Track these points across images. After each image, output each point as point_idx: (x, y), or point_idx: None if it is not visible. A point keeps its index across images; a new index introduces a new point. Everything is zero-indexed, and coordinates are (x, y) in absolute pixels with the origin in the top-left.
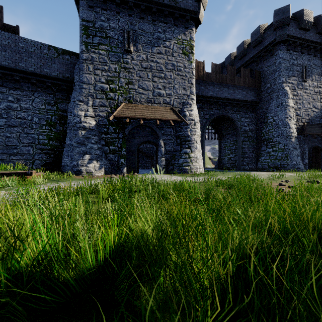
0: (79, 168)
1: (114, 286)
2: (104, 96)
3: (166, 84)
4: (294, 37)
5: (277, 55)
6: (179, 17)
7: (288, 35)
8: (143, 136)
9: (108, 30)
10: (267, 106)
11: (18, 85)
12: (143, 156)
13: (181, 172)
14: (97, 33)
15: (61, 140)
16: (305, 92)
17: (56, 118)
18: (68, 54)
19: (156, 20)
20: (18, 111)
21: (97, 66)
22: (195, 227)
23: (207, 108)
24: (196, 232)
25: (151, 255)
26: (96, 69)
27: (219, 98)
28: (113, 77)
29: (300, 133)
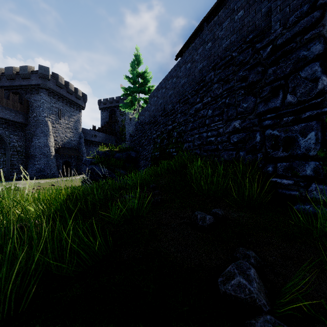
0: None
1: None
2: None
3: None
4: (53, 89)
5: (41, 96)
6: None
7: (48, 87)
8: None
9: None
10: (34, 130)
11: None
12: None
13: None
14: None
15: None
16: (61, 126)
17: None
18: None
19: None
20: None
21: None
22: None
23: None
24: None
25: None
26: None
27: None
28: None
29: (57, 153)
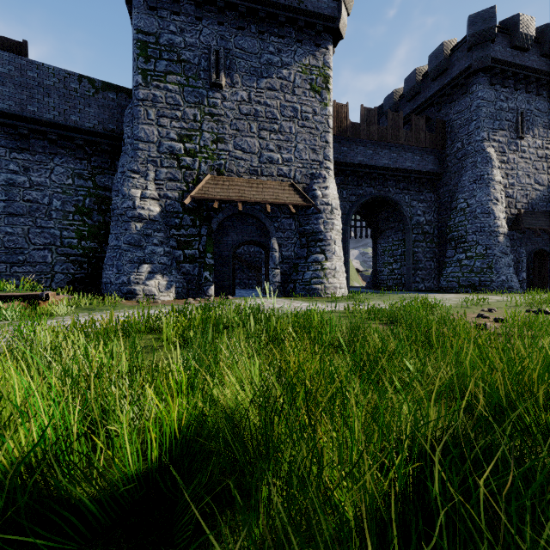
0: (132, 288)
1: (175, 513)
2: (176, 164)
3: (282, 143)
4: (503, 62)
5: (473, 92)
6: (306, 27)
7: (492, 59)
8: (243, 231)
9: (183, 50)
10: (456, 181)
11: (26, 143)
12: (243, 266)
13: (309, 295)
14: (164, 55)
15: (100, 239)
16: (522, 157)
17: (92, 202)
18: (113, 91)
19: (265, 32)
20: (26, 189)
21: (164, 111)
22: (330, 396)
23: (352, 184)
24: (331, 407)
25: (247, 453)
26: (161, 116)
27: (374, 167)
28: (191, 130)
29: (513, 227)
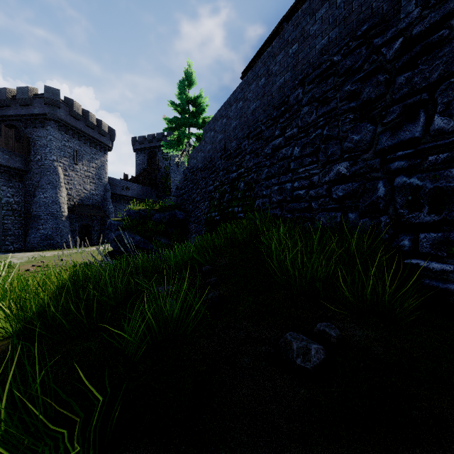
0: None
1: None
2: None
3: None
4: (65, 121)
5: (48, 130)
6: None
7: (59, 117)
8: None
9: None
10: (38, 179)
11: None
12: None
13: None
14: None
15: None
16: (77, 174)
17: None
18: None
19: None
20: None
21: None
22: None
23: None
24: None
25: None
26: None
27: None
28: None
29: (71, 212)
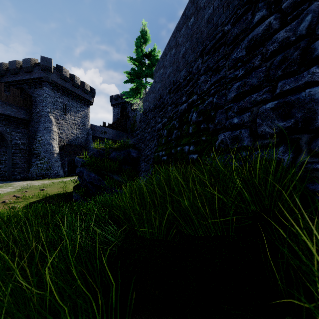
0: None
1: None
2: None
3: None
4: (57, 82)
5: (44, 89)
6: None
7: (52, 80)
8: None
9: None
10: (37, 126)
11: None
12: None
13: None
14: None
15: None
16: (66, 122)
17: None
18: None
19: None
20: None
21: None
22: None
23: None
24: None
25: None
26: None
27: None
28: None
29: (61, 150)
